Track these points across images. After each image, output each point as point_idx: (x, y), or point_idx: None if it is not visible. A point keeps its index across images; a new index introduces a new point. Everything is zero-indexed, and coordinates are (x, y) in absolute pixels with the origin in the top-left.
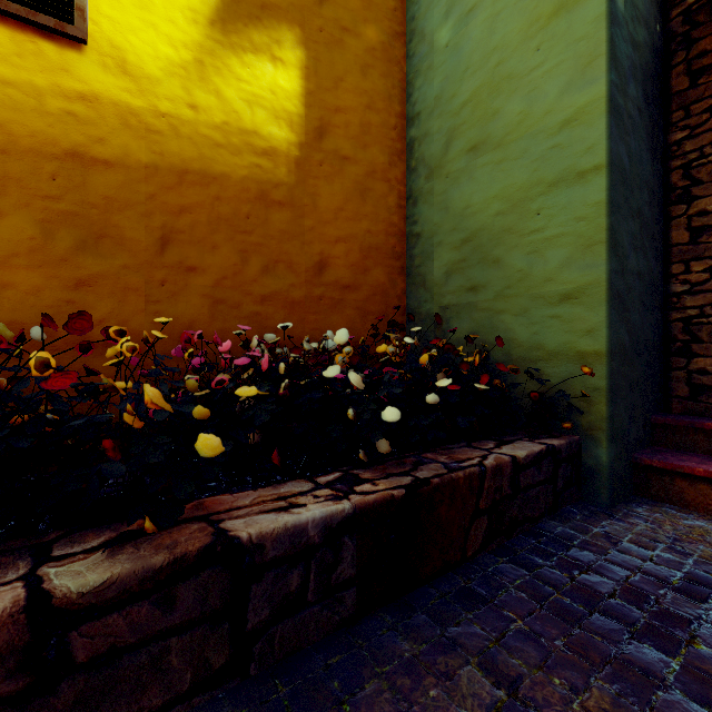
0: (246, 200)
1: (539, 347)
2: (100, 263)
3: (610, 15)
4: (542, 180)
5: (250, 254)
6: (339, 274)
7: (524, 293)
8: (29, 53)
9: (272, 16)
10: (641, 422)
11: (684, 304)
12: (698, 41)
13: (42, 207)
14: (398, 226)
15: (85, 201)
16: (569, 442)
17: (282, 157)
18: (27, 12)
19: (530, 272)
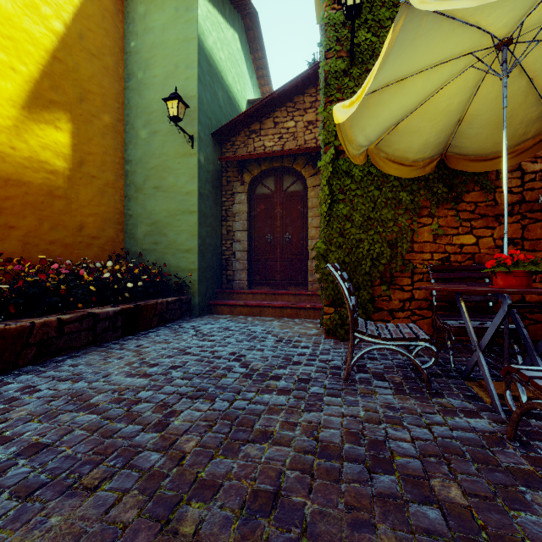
0: (42, 195)
1: (179, 267)
2: None
3: (198, 166)
4: (180, 210)
5: (44, 220)
6: (91, 231)
7: (174, 247)
8: None
9: (55, 106)
10: (211, 291)
11: (226, 254)
12: (228, 172)
13: None
14: (120, 209)
15: None
16: (186, 297)
17: (60, 174)
18: None
19: (176, 240)
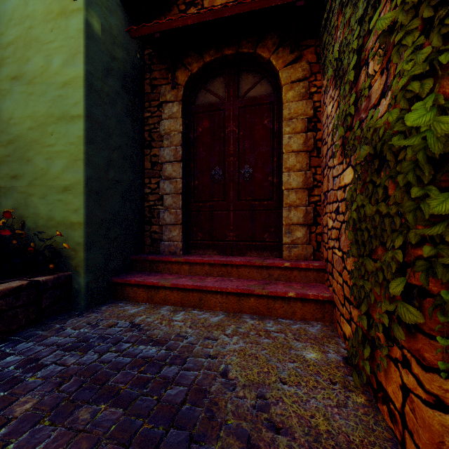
0: None
1: (52, 219)
2: None
3: (86, 32)
4: (54, 114)
5: None
6: None
7: (45, 184)
8: None
9: None
10: (121, 259)
11: (149, 199)
12: (154, 71)
13: None
14: None
15: None
16: (58, 276)
17: None
18: None
19: (48, 170)
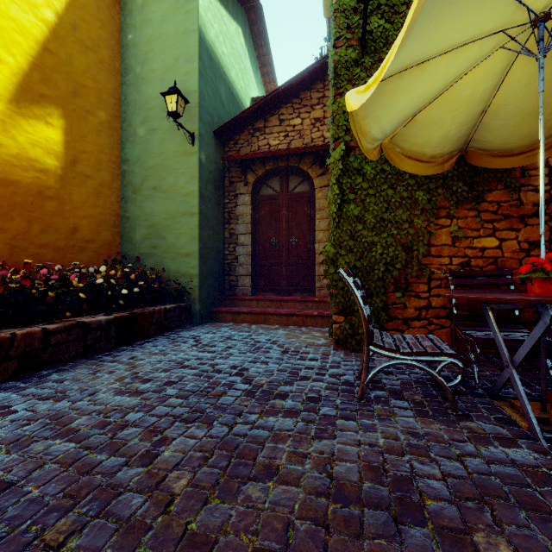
0: (31, 195)
1: (179, 272)
2: None
3: (199, 165)
4: (180, 211)
5: (34, 222)
6: (85, 234)
7: (174, 251)
8: None
9: (46, 101)
10: (213, 298)
11: (228, 258)
12: (231, 172)
13: None
14: (117, 211)
15: None
16: (187, 304)
17: (52, 174)
18: None
19: (176, 244)
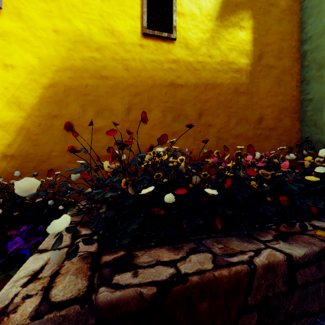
0: (229, 93)
1: None
2: (179, 125)
3: None
4: None
5: (231, 117)
6: (268, 123)
7: None
8: (159, 48)
9: (239, 8)
10: None
11: None
12: None
13: (162, 106)
14: (296, 96)
15: (175, 102)
16: None
17: (243, 71)
18: (159, 33)
19: None
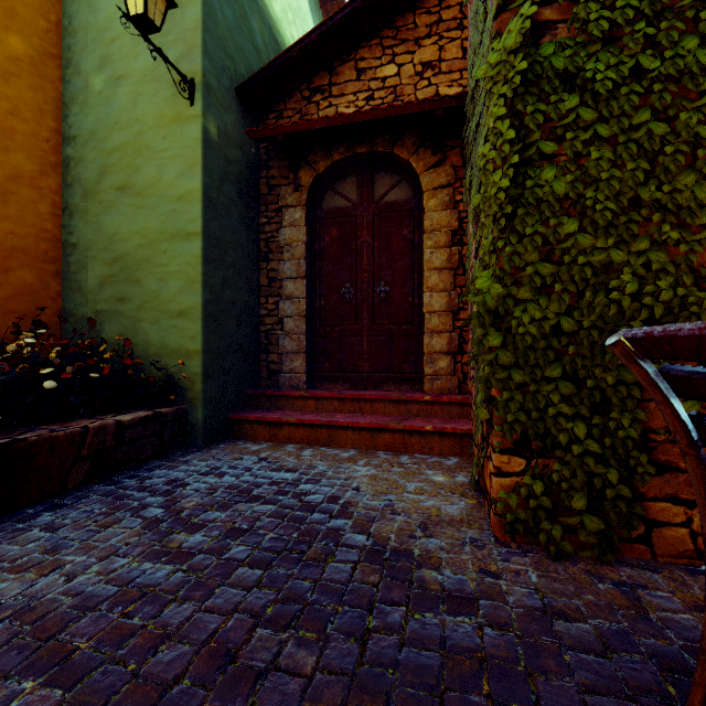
0: None
1: (165, 347)
2: None
3: (204, 141)
4: (167, 231)
5: None
6: None
7: (157, 307)
8: None
9: None
10: (236, 394)
11: (266, 322)
12: (271, 169)
13: None
14: (53, 233)
15: None
16: (176, 409)
17: None
18: None
19: (160, 293)
